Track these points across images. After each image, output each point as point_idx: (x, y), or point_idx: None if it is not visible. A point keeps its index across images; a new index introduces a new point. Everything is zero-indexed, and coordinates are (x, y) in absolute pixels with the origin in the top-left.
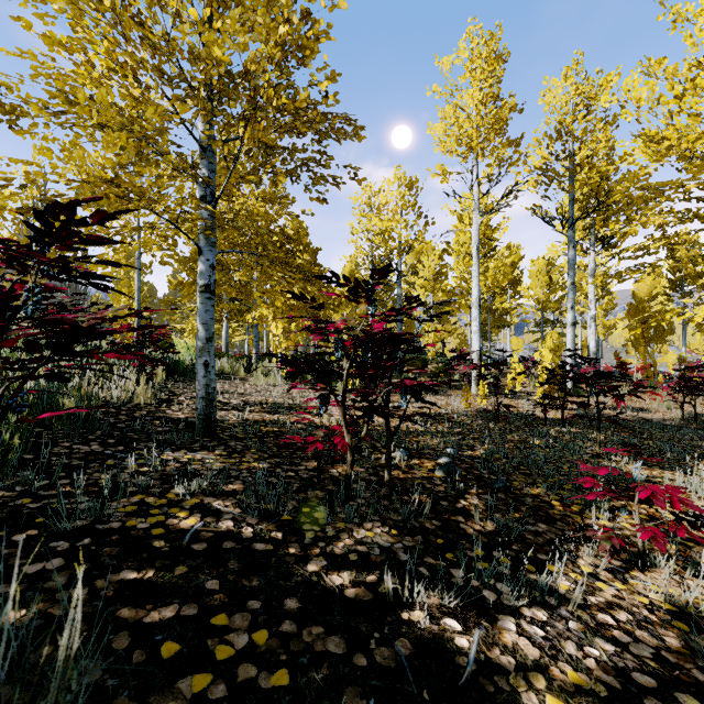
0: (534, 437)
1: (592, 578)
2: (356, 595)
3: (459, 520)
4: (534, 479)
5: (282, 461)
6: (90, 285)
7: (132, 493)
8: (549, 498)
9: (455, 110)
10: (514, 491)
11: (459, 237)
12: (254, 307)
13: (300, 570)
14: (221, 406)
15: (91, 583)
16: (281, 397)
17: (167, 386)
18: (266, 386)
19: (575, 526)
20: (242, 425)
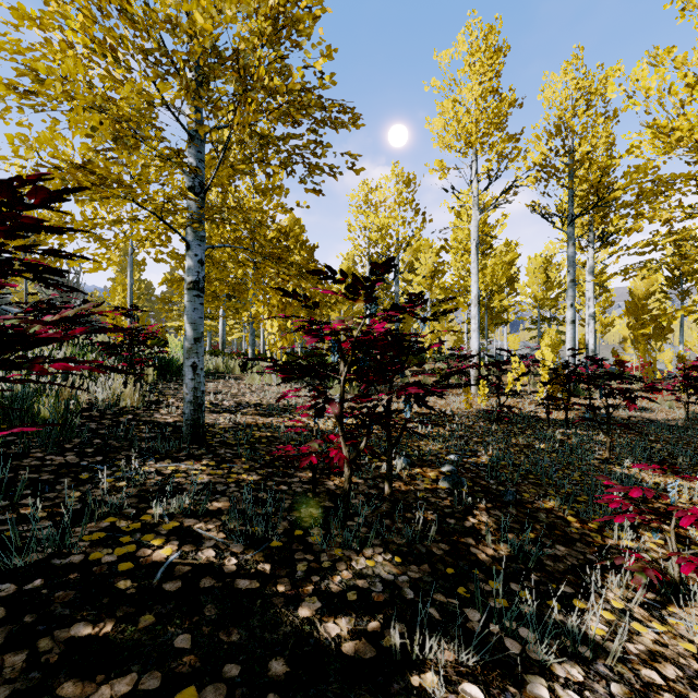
0: (538, 440)
1: (625, 616)
2: (356, 651)
3: (469, 543)
4: (544, 489)
5: (274, 472)
6: (38, 280)
7: (103, 515)
8: (564, 513)
9: (454, 104)
10: (525, 504)
11: (456, 234)
12: (247, 305)
13: (290, 616)
14: (213, 408)
15: (33, 644)
16: (276, 398)
17: (158, 387)
18: (261, 386)
19: (597, 547)
20: (234, 429)
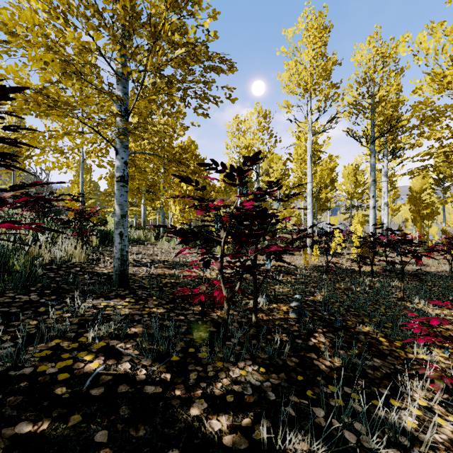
0: (354, 285)
1: (429, 412)
2: (233, 443)
3: (312, 357)
4: (362, 318)
5: (175, 306)
6: None
7: (51, 337)
8: (376, 335)
9: (296, 63)
10: (349, 329)
11: (297, 150)
12: (158, 194)
13: (184, 414)
14: (135, 263)
15: None
16: (178, 257)
17: (99, 249)
18: (168, 249)
19: (402, 360)
20: (148, 277)
